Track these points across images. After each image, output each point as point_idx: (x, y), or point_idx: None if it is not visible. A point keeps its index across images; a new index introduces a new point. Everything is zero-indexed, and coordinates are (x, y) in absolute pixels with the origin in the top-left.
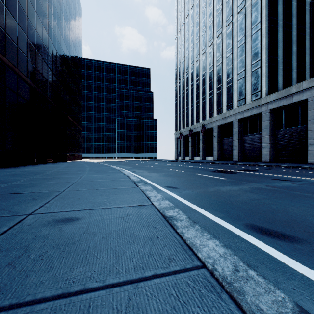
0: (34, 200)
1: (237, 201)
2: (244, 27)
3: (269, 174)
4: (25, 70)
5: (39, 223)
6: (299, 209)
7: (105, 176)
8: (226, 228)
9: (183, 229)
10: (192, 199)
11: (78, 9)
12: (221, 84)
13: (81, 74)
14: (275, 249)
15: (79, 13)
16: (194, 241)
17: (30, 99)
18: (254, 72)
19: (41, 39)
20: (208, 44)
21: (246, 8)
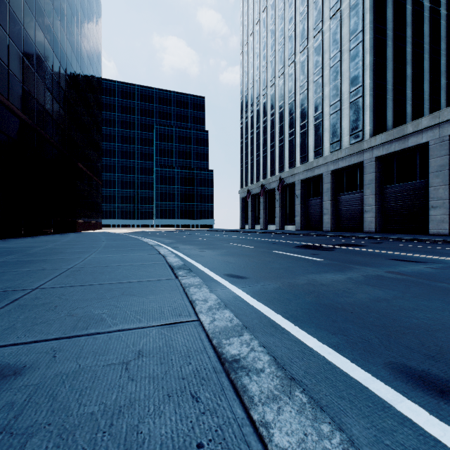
0: None
1: (352, 304)
2: (338, 38)
3: (383, 251)
4: (5, 88)
5: None
6: None
7: (126, 258)
8: (355, 380)
9: (266, 410)
10: (273, 301)
11: (95, 3)
12: (306, 120)
13: (100, 101)
14: None
15: (97, 10)
16: None
17: (13, 135)
18: (354, 103)
19: (33, 42)
20: (288, 62)
21: (342, 11)
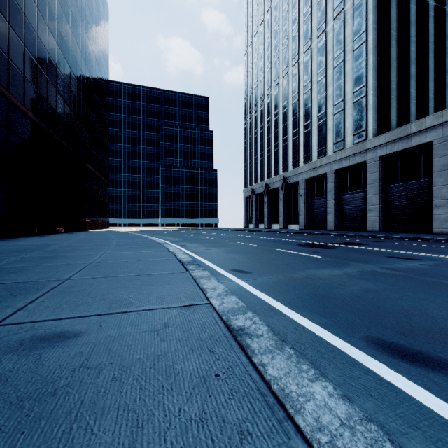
0: (11, 297)
1: (343, 294)
2: (342, 38)
3: (382, 249)
4: (21, 94)
5: (3, 345)
6: (443, 308)
7: (139, 254)
8: (336, 347)
9: (263, 357)
10: (273, 291)
11: (103, 8)
12: (310, 120)
13: (108, 104)
14: (429, 391)
15: (105, 15)
16: (285, 386)
17: (28, 138)
18: (357, 103)
19: (47, 50)
20: (292, 63)
21: (346, 12)
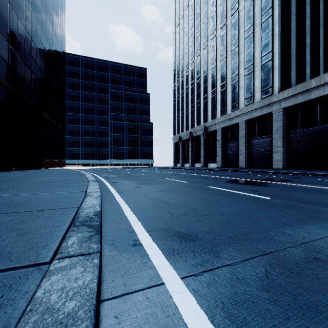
0: None
1: None
2: (252, 14)
3: (318, 186)
4: None
5: None
6: None
7: (36, 198)
8: None
9: None
10: None
11: None
12: (225, 81)
13: (64, 67)
14: None
15: None
16: None
17: None
18: (265, 65)
19: None
20: (211, 37)
21: None
